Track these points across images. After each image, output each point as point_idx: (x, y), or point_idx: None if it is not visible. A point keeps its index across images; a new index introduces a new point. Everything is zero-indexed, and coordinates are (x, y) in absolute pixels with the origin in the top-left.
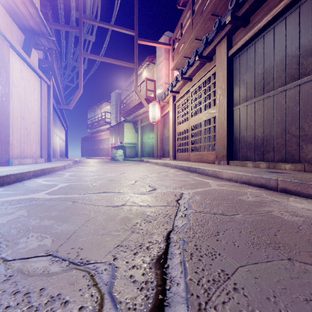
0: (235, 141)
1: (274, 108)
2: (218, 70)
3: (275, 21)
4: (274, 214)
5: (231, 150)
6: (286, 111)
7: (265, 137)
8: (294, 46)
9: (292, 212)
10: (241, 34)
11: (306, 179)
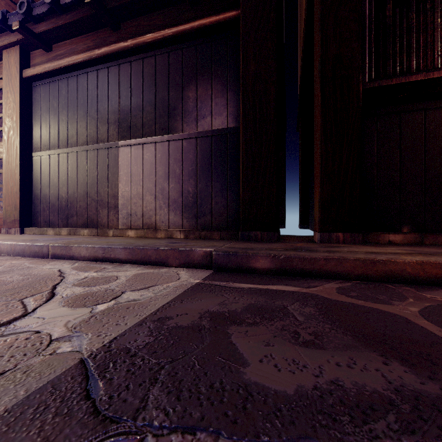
0: (35, 200)
1: (78, 167)
2: (6, 89)
3: (78, 69)
4: (0, 279)
5: (29, 213)
6: (88, 173)
7: (70, 198)
8: (94, 108)
9: (28, 273)
10: (42, 57)
11: (74, 242)
